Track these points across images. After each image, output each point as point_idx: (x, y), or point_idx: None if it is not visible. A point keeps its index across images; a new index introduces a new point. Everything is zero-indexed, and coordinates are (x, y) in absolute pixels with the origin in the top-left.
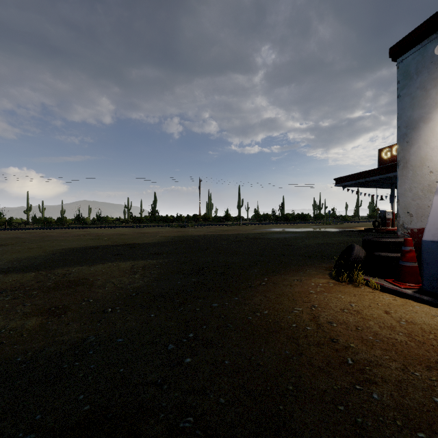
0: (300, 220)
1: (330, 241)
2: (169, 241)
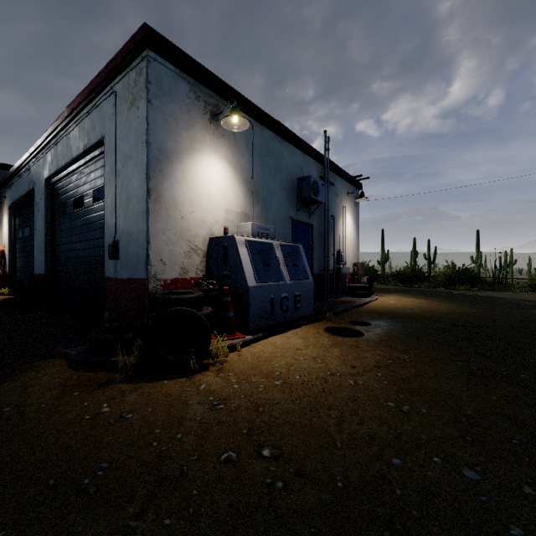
0: None
1: None
2: None
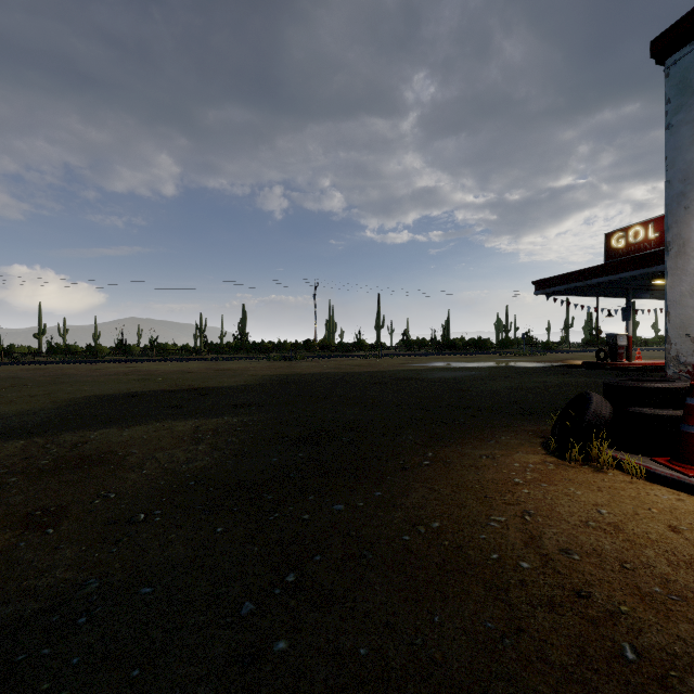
0: (476, 349)
1: (530, 383)
2: (263, 383)
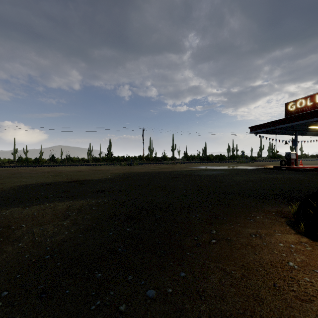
0: (219, 160)
1: (253, 178)
2: (115, 177)
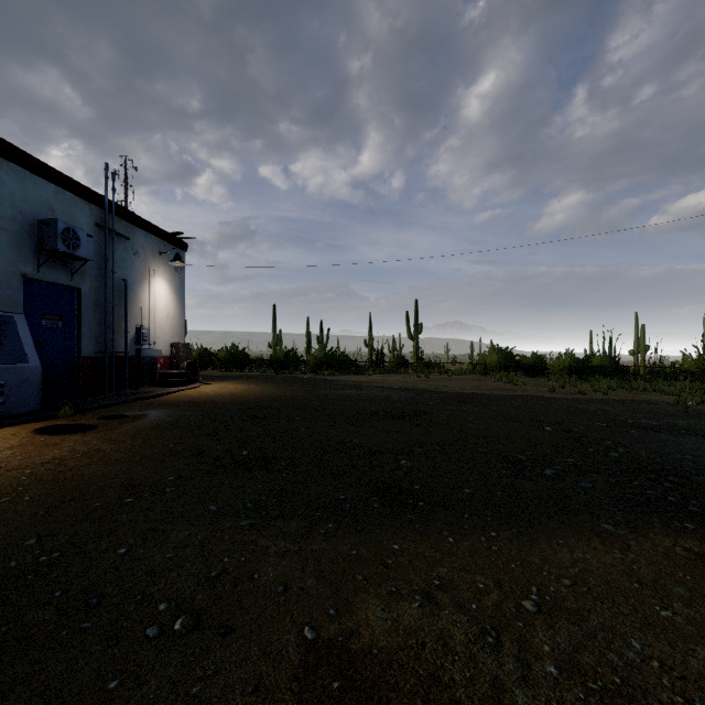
0: None
1: None
2: None
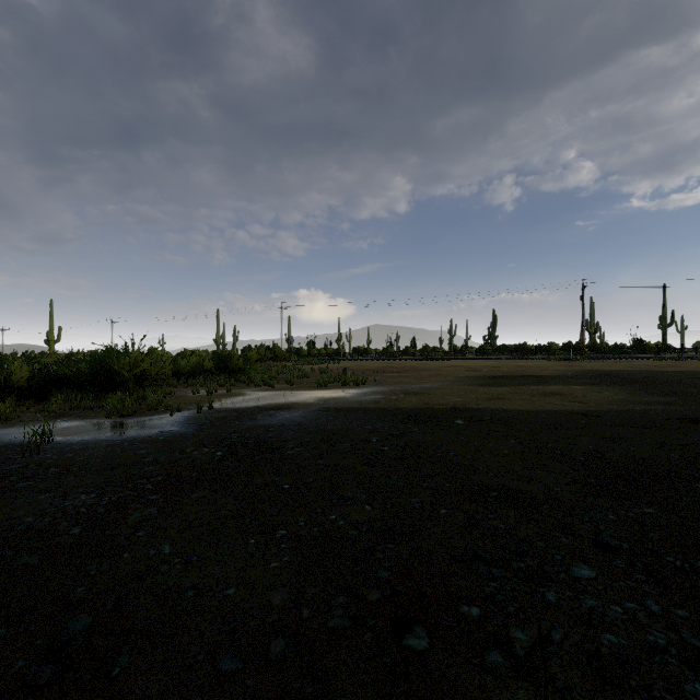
0: None
1: None
2: (579, 374)
